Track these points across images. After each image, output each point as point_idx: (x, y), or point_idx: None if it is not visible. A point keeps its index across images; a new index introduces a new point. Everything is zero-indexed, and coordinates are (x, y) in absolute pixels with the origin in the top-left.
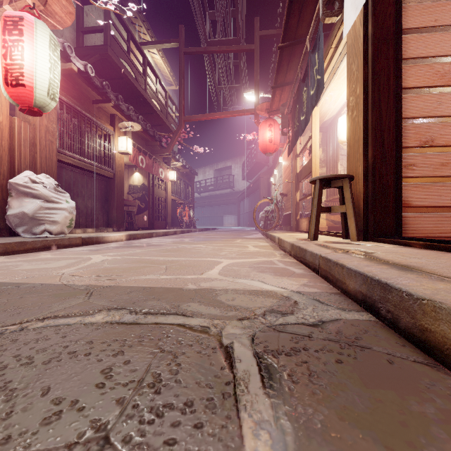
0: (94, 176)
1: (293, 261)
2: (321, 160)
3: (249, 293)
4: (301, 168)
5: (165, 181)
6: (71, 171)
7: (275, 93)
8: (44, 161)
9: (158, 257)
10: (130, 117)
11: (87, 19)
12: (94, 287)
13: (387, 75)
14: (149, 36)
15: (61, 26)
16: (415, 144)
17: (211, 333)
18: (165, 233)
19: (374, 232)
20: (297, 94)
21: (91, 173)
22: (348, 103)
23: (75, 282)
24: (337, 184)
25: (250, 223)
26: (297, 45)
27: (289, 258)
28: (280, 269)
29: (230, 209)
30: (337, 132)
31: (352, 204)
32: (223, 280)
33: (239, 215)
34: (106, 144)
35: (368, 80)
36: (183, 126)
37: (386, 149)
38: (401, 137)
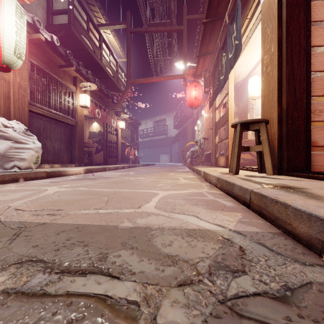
0: (60, 124)
1: (220, 192)
2: (234, 112)
3: (186, 234)
4: (219, 118)
5: (117, 129)
6: (41, 119)
7: (199, 61)
8: (17, 110)
9: (104, 189)
10: (88, 79)
11: (56, 4)
12: (27, 224)
13: (299, 35)
14: (104, 20)
15: (28, 0)
16: (321, 93)
17: (141, 322)
18: (115, 168)
19: (287, 168)
20: (217, 60)
21: (57, 122)
22: (262, 61)
23: (13, 217)
24: (254, 128)
25: (179, 160)
26: (217, 21)
27: (215, 189)
28: (211, 201)
29: (164, 150)
30: (248, 89)
31: (268, 144)
32: (159, 215)
33: (171, 154)
34: (70, 99)
35: (282, 39)
36: (129, 87)
37: (298, 97)
38: (310, 87)
